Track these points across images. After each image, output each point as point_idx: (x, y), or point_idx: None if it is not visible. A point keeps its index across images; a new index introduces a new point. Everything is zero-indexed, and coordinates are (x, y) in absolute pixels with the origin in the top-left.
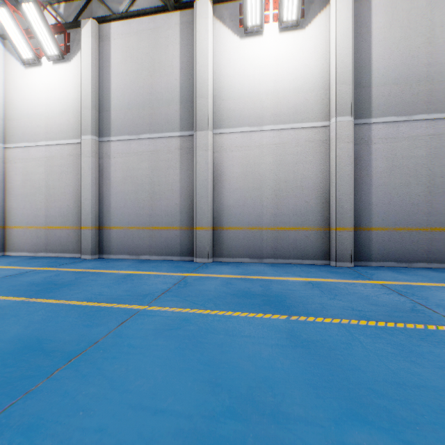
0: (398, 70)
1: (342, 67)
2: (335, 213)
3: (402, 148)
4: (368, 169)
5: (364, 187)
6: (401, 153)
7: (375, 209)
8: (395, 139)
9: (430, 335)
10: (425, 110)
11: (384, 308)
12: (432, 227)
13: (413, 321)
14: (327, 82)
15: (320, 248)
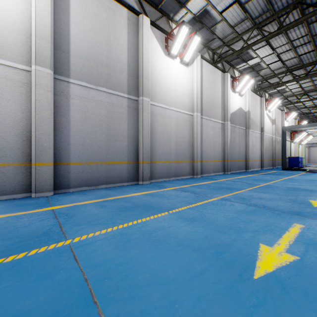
0: (89, 51)
1: (42, 24)
2: (35, 150)
3: (92, 107)
4: (67, 117)
5: (64, 130)
6: (91, 110)
7: (73, 148)
8: (87, 99)
9: (18, 265)
10: (105, 86)
11: (14, 240)
12: (110, 161)
13: (24, 250)
14: (28, 31)
15: (20, 182)
